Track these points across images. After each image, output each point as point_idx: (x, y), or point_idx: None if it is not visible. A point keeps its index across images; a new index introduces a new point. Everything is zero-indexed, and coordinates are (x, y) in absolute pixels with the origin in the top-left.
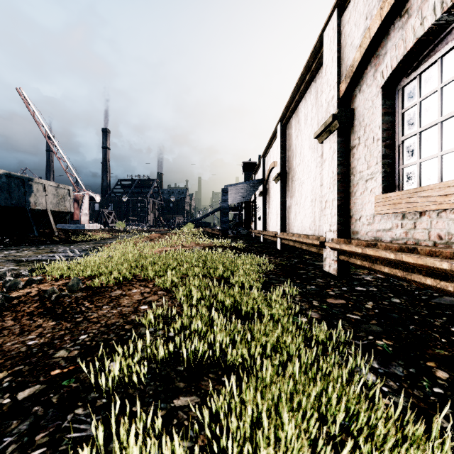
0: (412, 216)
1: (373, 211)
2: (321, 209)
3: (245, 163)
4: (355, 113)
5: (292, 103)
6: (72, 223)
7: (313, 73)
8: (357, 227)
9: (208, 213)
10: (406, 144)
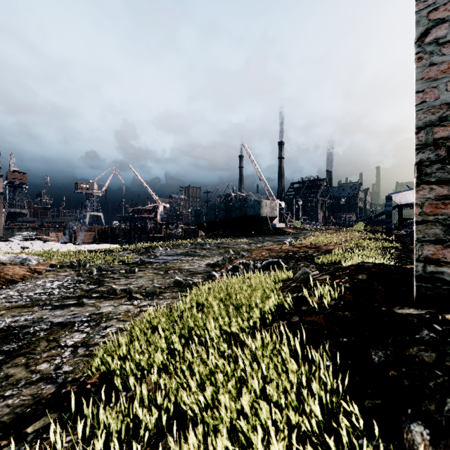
0: None
1: None
2: None
3: None
4: None
5: None
6: None
7: None
8: None
9: (384, 211)
10: None
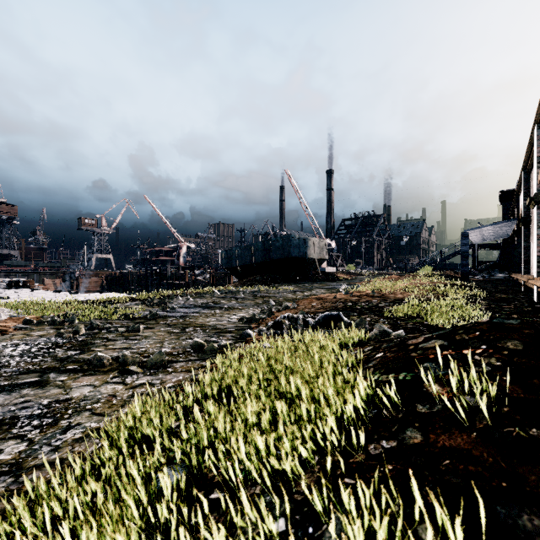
0: None
1: None
2: None
3: (503, 192)
4: None
5: (529, 160)
6: None
7: None
8: None
9: (453, 252)
10: None
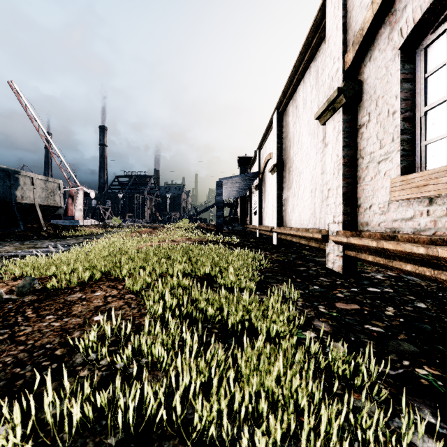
0: (444, 200)
1: (388, 197)
2: (322, 200)
3: (240, 158)
4: (363, 86)
5: (289, 88)
6: (66, 218)
7: (313, 50)
8: (366, 217)
9: (204, 209)
10: (431, 115)
